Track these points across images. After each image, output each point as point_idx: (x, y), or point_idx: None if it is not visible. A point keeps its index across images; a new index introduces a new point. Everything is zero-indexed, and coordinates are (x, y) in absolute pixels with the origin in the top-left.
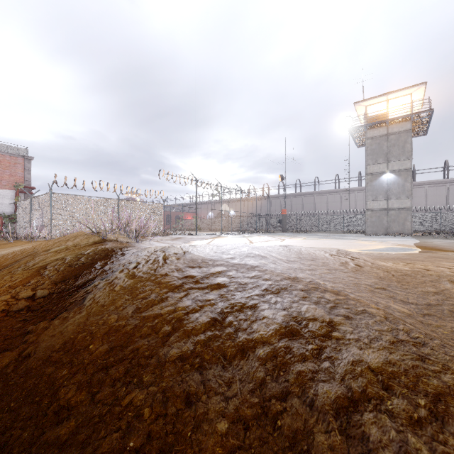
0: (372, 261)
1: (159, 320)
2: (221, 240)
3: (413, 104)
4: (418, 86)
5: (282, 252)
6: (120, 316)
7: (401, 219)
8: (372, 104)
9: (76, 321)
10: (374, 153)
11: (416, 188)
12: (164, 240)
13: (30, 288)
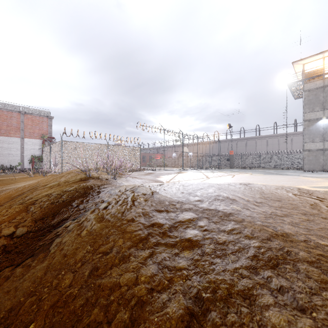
0: None
1: (116, 297)
2: (183, 175)
3: None
4: None
5: (246, 192)
6: (76, 277)
7: None
8: (309, 62)
9: (33, 275)
10: (311, 103)
11: None
12: (139, 175)
13: (13, 225)
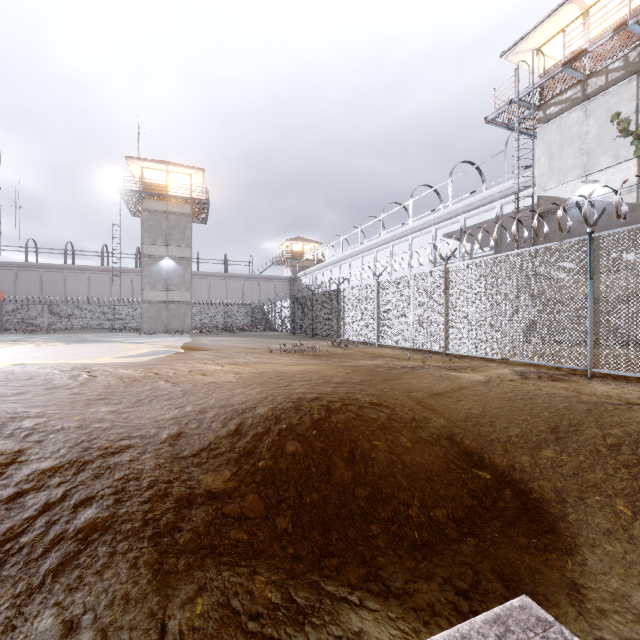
0: (113, 371)
1: None
2: None
3: (194, 186)
4: (197, 170)
5: None
6: None
7: (181, 314)
8: (150, 168)
9: None
10: (152, 231)
11: (200, 278)
12: None
13: None
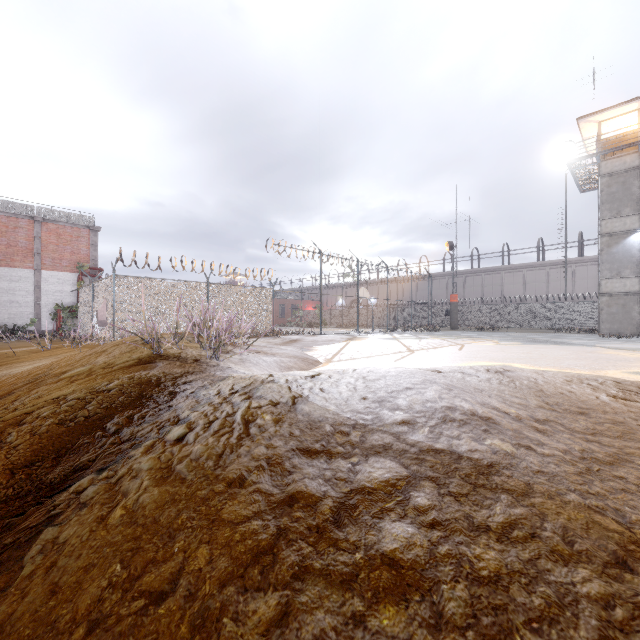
0: None
1: None
2: (359, 344)
3: None
4: None
5: (505, 392)
6: None
7: None
8: (611, 118)
9: None
10: (614, 199)
11: None
12: (271, 344)
13: None
